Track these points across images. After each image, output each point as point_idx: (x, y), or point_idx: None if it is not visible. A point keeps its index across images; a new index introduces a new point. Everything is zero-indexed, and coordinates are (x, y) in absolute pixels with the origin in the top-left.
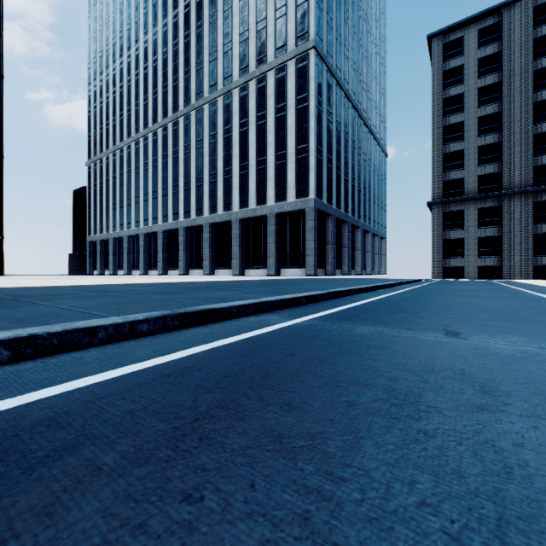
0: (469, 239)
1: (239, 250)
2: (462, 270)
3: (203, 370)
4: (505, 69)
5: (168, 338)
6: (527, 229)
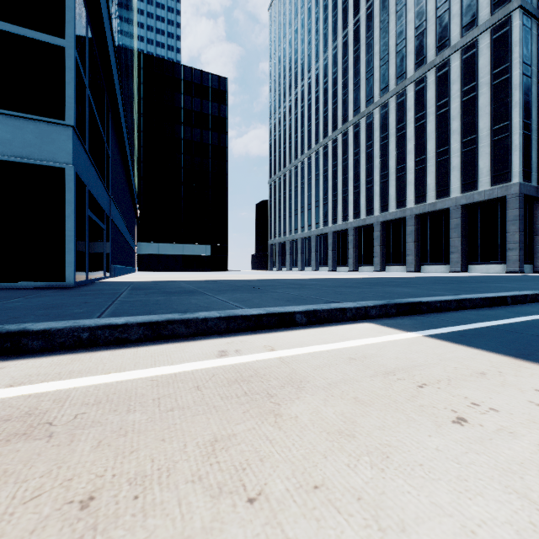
0: None
1: (414, 246)
2: None
3: None
4: None
5: None
6: None
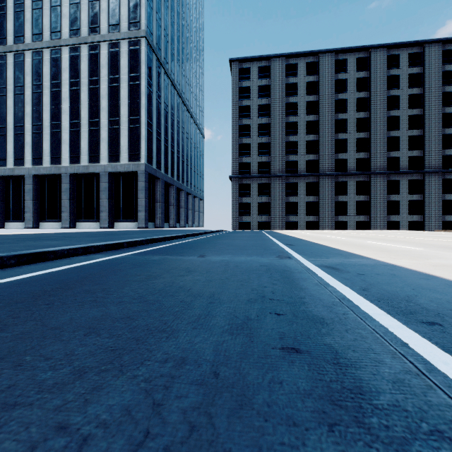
0: (253, 203)
1: (69, 203)
2: (250, 224)
3: (45, 280)
4: (272, 97)
5: (8, 271)
6: (282, 199)
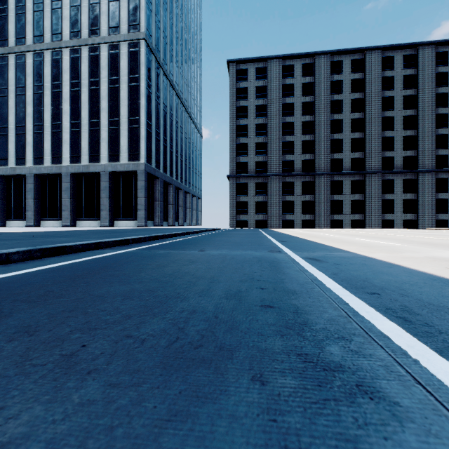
0: (251, 202)
1: (70, 202)
2: (247, 222)
3: (73, 268)
4: (269, 98)
5: (37, 261)
6: (279, 198)
